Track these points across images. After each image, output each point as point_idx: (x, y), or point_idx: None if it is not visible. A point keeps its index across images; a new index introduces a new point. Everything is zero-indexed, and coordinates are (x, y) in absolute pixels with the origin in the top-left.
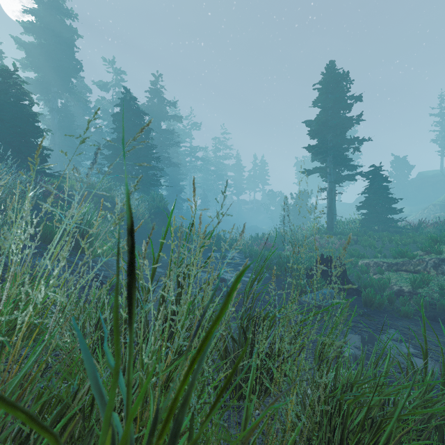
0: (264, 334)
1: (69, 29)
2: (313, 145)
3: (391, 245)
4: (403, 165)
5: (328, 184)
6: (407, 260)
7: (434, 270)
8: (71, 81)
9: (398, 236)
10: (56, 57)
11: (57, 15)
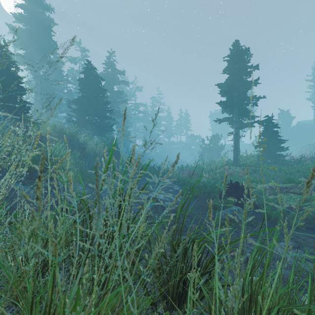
0: (199, 269)
1: (48, 19)
2: (224, 101)
3: (281, 173)
4: (287, 116)
5: (234, 129)
6: (294, 185)
7: (314, 192)
8: (49, 56)
9: (285, 167)
10: (38, 39)
11: (39, 9)
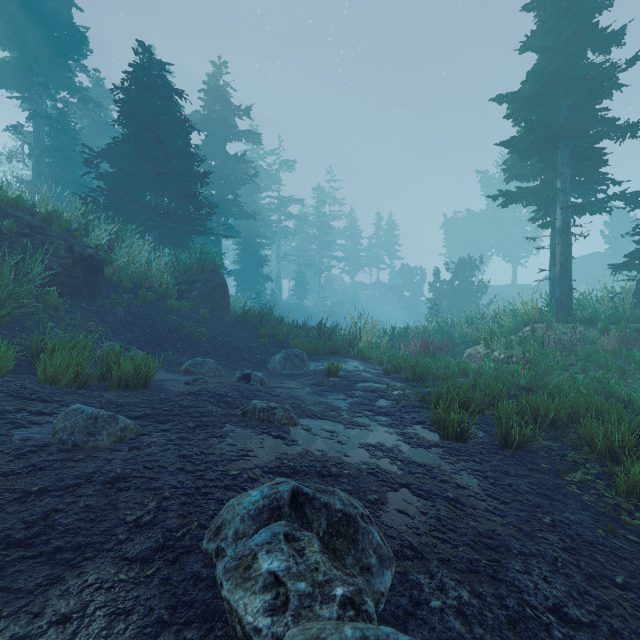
0: None
1: None
2: (534, 122)
3: None
4: (625, 221)
5: (559, 214)
6: None
7: None
8: (67, 65)
9: None
10: (40, 21)
11: None
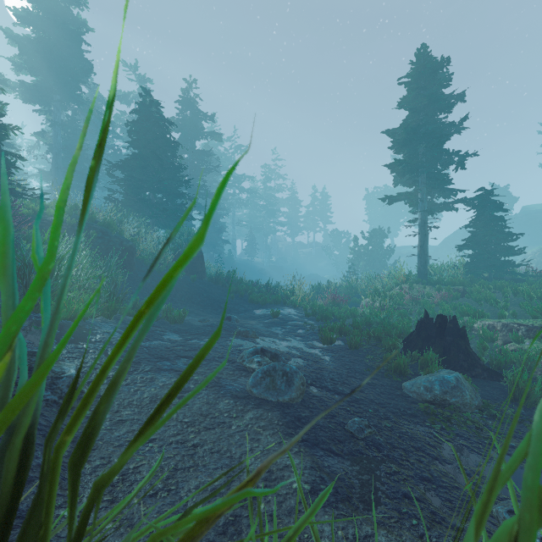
0: None
1: (76, 20)
2: (400, 160)
3: (517, 298)
4: (504, 197)
5: (420, 214)
6: None
7: None
8: (78, 87)
9: (525, 286)
10: (59, 55)
11: (61, 3)
